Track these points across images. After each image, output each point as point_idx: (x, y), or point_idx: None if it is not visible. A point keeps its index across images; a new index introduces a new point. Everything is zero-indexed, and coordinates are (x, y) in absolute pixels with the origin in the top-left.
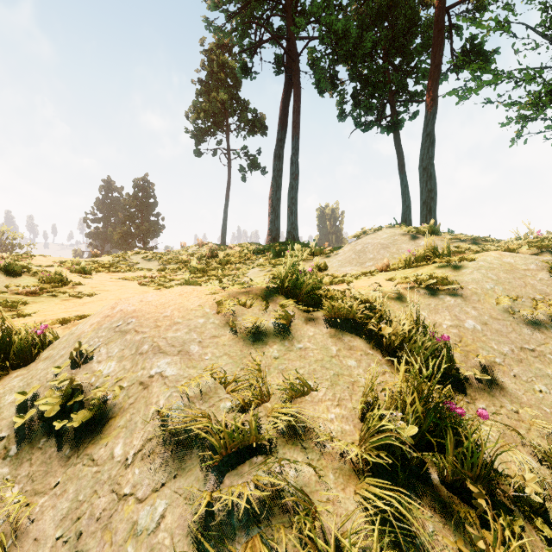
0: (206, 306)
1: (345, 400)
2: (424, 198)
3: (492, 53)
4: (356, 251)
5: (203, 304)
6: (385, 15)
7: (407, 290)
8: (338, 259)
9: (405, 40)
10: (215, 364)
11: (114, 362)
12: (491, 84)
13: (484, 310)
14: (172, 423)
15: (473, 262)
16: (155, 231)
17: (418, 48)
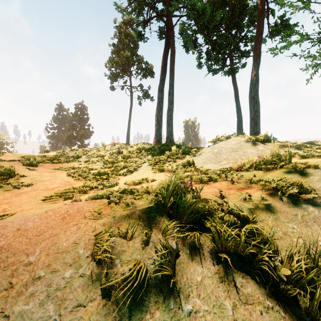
0: (81, 244)
1: None
2: (252, 116)
3: (293, 25)
4: (214, 153)
5: (79, 239)
6: (227, 2)
7: (270, 197)
8: (201, 158)
9: (239, 19)
10: None
11: None
12: (298, 42)
13: None
14: None
15: (316, 170)
16: (88, 135)
17: (248, 23)
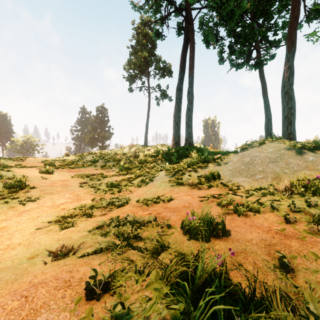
0: None
1: None
2: (286, 114)
3: None
4: (245, 162)
5: None
6: None
7: None
8: (228, 168)
9: (267, 5)
10: None
11: None
12: None
13: None
14: None
15: None
16: (108, 136)
17: (279, 8)
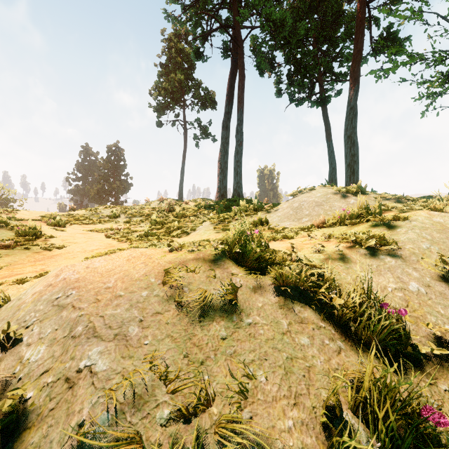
0: (151, 275)
1: (302, 396)
2: (348, 162)
3: (404, 40)
4: (294, 208)
5: (149, 272)
6: (316, 8)
7: (347, 249)
8: (278, 214)
9: (331, 29)
10: (154, 352)
11: (44, 346)
12: (406, 64)
13: (424, 271)
14: (94, 448)
15: (405, 222)
16: (125, 188)
17: (343, 36)
